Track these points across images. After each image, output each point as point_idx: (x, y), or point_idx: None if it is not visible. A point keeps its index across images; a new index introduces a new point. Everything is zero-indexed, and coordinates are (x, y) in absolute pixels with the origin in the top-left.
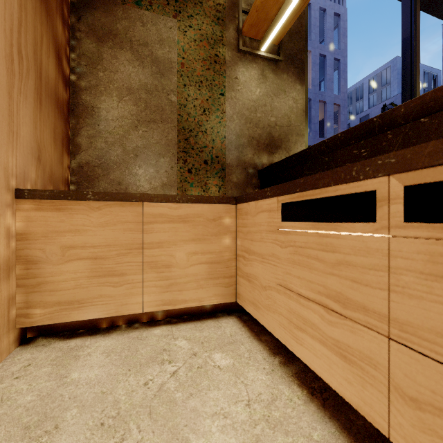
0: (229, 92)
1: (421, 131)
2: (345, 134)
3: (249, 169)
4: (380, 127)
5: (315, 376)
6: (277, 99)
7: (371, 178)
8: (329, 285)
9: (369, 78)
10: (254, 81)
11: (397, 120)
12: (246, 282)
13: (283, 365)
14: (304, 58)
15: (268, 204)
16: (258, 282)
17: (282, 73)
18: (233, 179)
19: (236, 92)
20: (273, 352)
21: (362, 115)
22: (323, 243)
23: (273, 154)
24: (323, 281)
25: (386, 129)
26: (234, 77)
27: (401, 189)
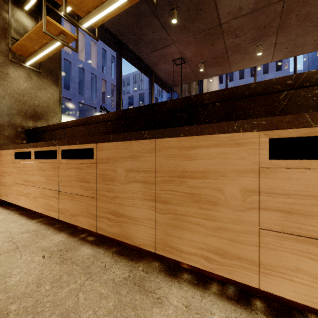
0: (1, 81)
1: (73, 131)
2: (57, 125)
3: (18, 129)
4: (65, 126)
5: (28, 211)
6: (39, 91)
7: (30, 148)
8: (25, 178)
9: (133, 74)
10: (22, 78)
11: (68, 126)
12: (3, 187)
13: (15, 212)
14: (59, 73)
15: (11, 152)
16: (7, 185)
17: (43, 78)
18: (5, 134)
19: (7, 82)
20: (13, 210)
21: (130, 95)
22: (24, 165)
23: (36, 121)
24: (24, 177)
25: (66, 127)
26: (6, 72)
27: (34, 151)
